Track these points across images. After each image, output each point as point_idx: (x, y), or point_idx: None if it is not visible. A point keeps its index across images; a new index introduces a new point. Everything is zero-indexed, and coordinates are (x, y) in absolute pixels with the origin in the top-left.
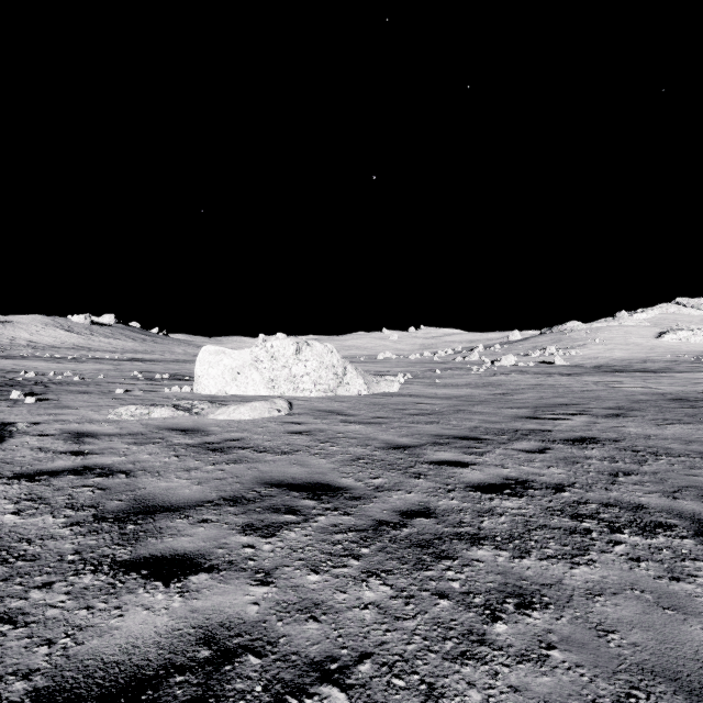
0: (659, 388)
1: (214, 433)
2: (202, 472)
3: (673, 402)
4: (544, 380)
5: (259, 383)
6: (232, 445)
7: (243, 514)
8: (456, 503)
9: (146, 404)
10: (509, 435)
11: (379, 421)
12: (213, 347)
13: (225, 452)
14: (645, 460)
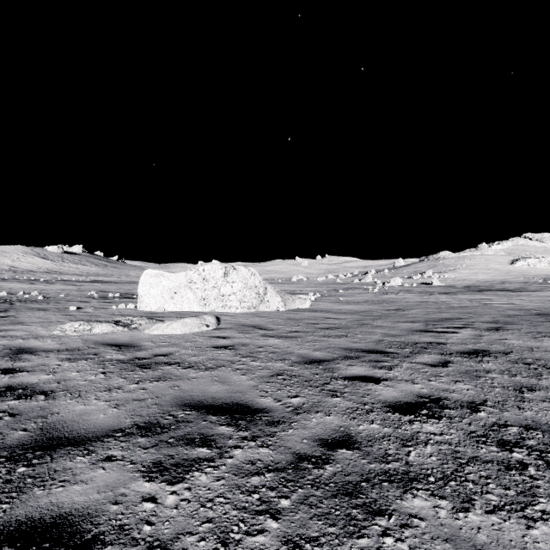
0: (523, 304)
1: (146, 348)
2: (123, 392)
3: (540, 317)
4: (427, 298)
5: (193, 301)
6: (160, 360)
7: (153, 448)
8: (377, 428)
9: (90, 321)
10: (410, 348)
11: (295, 335)
12: (153, 271)
13: (152, 368)
14: (540, 374)
